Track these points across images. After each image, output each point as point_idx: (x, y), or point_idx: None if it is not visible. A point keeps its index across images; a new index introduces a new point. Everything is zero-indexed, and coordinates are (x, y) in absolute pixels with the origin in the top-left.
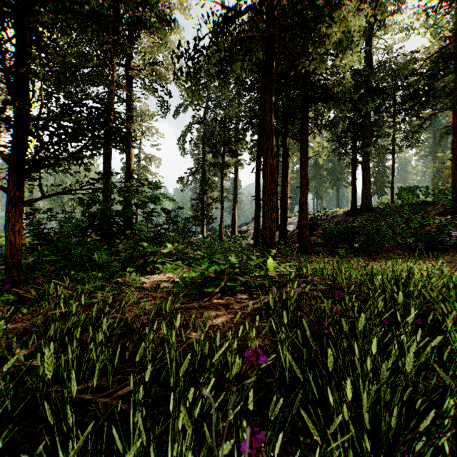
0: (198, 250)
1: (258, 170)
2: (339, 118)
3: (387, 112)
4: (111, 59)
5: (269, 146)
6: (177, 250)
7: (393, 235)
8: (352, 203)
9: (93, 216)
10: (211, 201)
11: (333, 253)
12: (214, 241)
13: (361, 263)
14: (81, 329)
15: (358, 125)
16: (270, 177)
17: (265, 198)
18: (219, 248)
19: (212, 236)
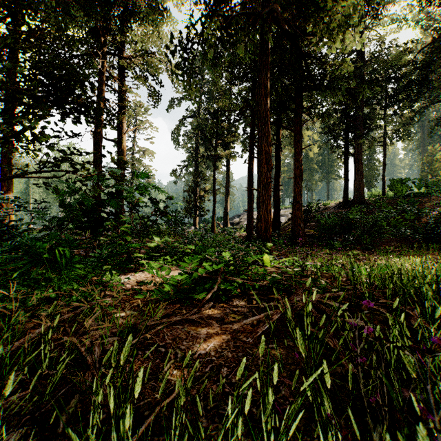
0: (189, 244)
1: (251, 161)
2: (331, 110)
3: (379, 104)
4: (101, 48)
5: (264, 132)
6: (165, 243)
7: (387, 227)
8: (344, 195)
9: (67, 205)
10: (203, 192)
11: (329, 246)
12: (206, 233)
13: (382, 262)
14: (9, 366)
15: (350, 117)
16: (266, 166)
17: (260, 188)
18: (211, 241)
19: (204, 228)
